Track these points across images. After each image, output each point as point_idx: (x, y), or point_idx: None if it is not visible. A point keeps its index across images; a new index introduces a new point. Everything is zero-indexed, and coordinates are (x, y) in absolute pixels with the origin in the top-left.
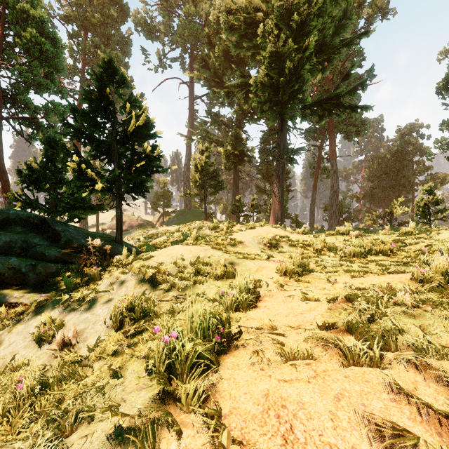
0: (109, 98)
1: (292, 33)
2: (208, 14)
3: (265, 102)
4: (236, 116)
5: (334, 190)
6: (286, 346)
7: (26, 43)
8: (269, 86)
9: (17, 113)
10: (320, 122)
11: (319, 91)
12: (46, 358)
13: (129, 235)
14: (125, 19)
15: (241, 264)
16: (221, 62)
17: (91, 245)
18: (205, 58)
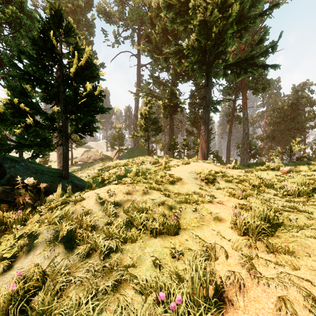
0: (53, 40)
1: (217, 6)
2: (150, 2)
3: (195, 63)
4: (172, 77)
5: (246, 132)
6: None
7: (8, 17)
8: (198, 49)
9: None
10: (238, 79)
11: (234, 58)
12: None
13: (93, 166)
14: (90, 8)
15: (183, 212)
16: (160, 37)
17: (20, 185)
18: (149, 35)
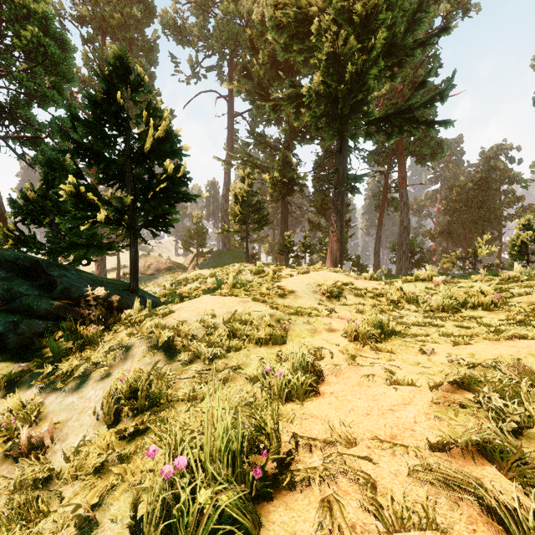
0: (120, 103)
1: (355, 30)
2: (250, 13)
3: (321, 117)
4: (285, 135)
5: (405, 226)
6: (380, 489)
7: (26, 44)
8: (325, 97)
9: (18, 132)
10: (389, 141)
11: (386, 105)
12: (6, 467)
13: (155, 280)
14: (150, 20)
15: (293, 323)
16: (266, 70)
17: (91, 296)
18: (247, 66)
